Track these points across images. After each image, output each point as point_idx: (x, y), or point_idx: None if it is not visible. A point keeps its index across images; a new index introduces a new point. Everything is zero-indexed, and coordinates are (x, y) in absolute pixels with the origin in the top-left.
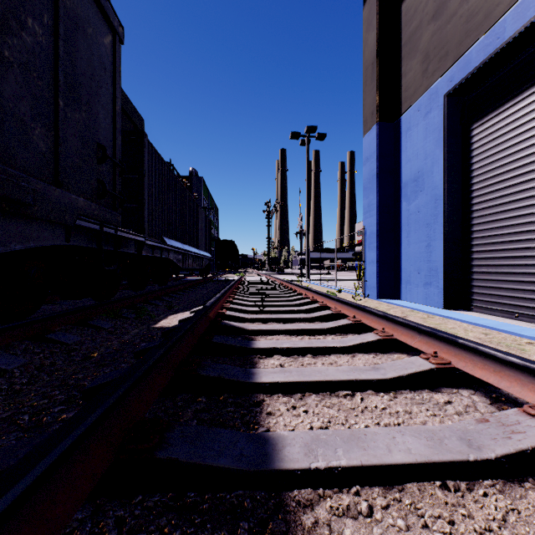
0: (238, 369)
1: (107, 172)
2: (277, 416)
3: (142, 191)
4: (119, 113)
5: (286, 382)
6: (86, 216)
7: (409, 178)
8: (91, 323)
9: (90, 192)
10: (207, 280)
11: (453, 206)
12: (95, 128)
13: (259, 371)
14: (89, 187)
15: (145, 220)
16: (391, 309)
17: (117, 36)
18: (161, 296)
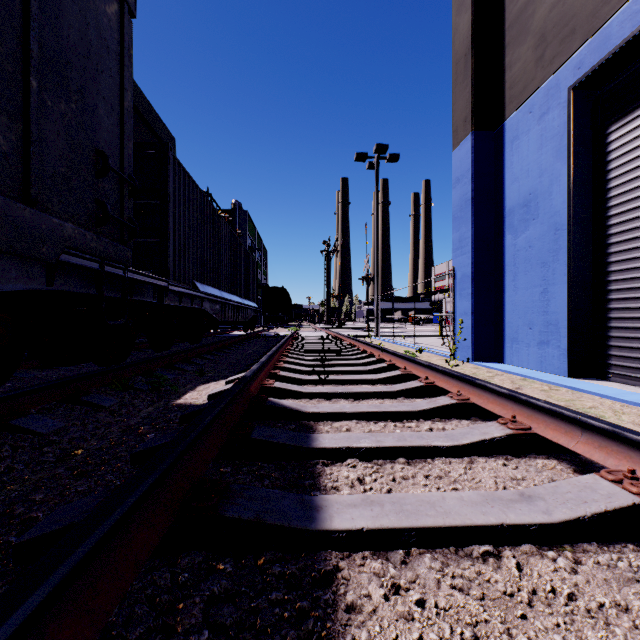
0: (291, 499)
1: (111, 190)
2: (366, 616)
3: (166, 222)
4: (130, 111)
5: (376, 529)
6: (77, 250)
7: (516, 203)
8: (85, 399)
9: (84, 216)
10: (253, 336)
11: (581, 237)
12: (92, 127)
13: (327, 502)
14: (81, 209)
15: (170, 259)
16: (495, 377)
17: (126, 5)
18: (191, 358)
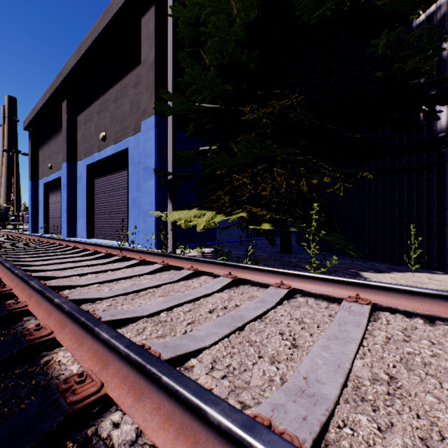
0: None
1: None
2: None
3: None
4: None
5: None
6: None
7: (40, 199)
8: None
9: None
10: None
11: (46, 210)
12: None
13: None
14: None
15: None
16: None
17: None
18: None
